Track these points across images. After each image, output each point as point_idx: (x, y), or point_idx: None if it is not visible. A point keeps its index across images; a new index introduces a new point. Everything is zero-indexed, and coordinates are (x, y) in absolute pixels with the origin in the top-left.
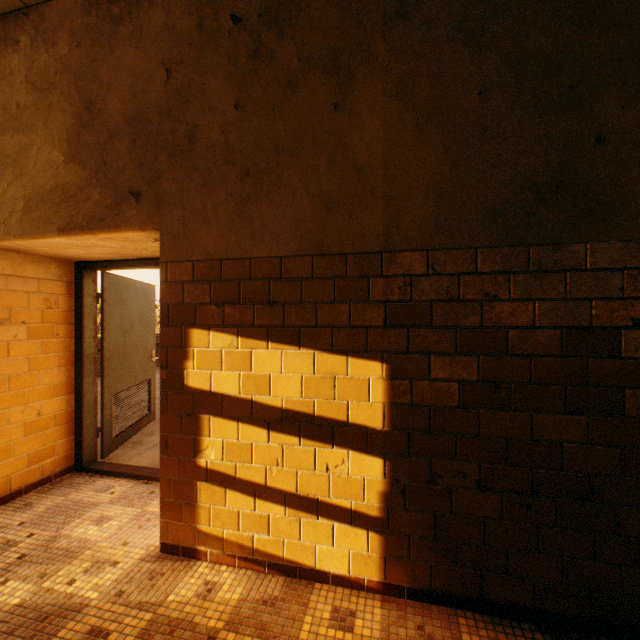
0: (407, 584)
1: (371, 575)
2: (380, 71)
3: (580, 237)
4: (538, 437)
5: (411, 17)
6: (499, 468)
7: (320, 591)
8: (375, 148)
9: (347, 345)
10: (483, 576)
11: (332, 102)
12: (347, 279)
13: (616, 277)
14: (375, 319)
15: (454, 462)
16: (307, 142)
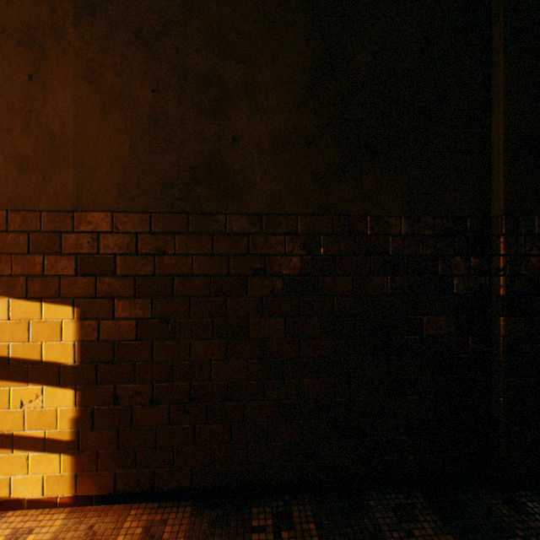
0: (96, 492)
1: (64, 492)
2: (72, 55)
3: (223, 209)
4: (195, 358)
5: (99, 15)
6: (168, 385)
7: (10, 518)
8: (67, 121)
9: (42, 292)
10: (156, 472)
11: (27, 73)
12: (42, 233)
13: (245, 239)
14: (67, 269)
15: (134, 385)
16: (2, 105)
